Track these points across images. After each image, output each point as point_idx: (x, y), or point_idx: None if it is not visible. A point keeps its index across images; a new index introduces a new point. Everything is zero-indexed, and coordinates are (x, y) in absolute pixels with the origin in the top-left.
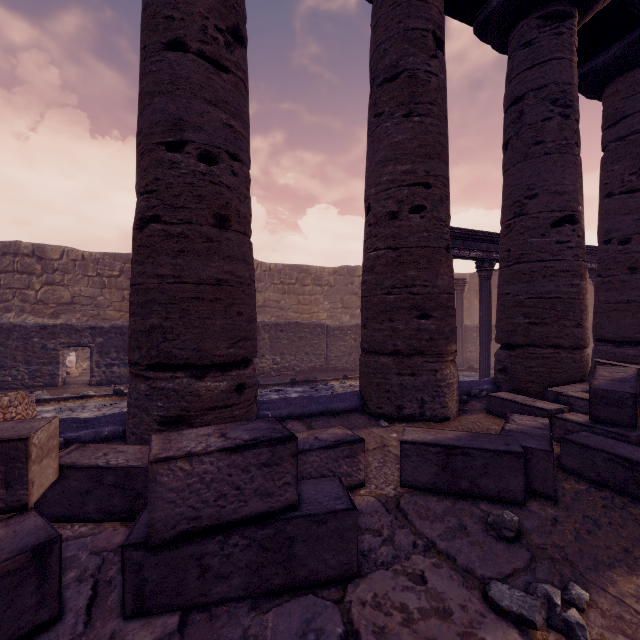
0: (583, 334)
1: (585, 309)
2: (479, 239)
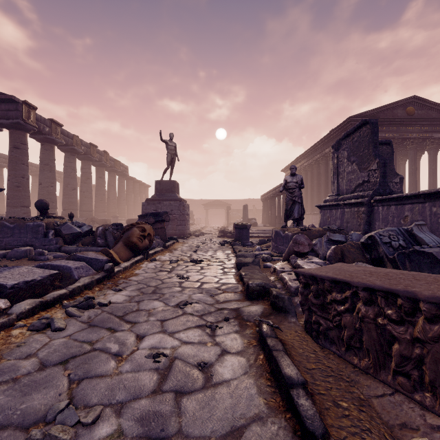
0: None
1: None
2: None
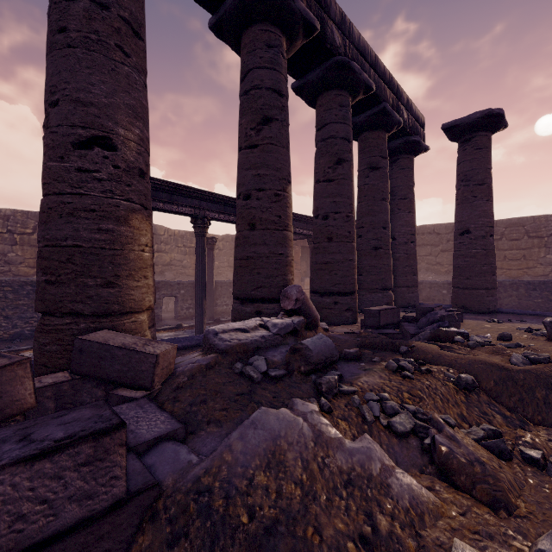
0: (119, 296)
1: (126, 263)
2: (189, 195)
